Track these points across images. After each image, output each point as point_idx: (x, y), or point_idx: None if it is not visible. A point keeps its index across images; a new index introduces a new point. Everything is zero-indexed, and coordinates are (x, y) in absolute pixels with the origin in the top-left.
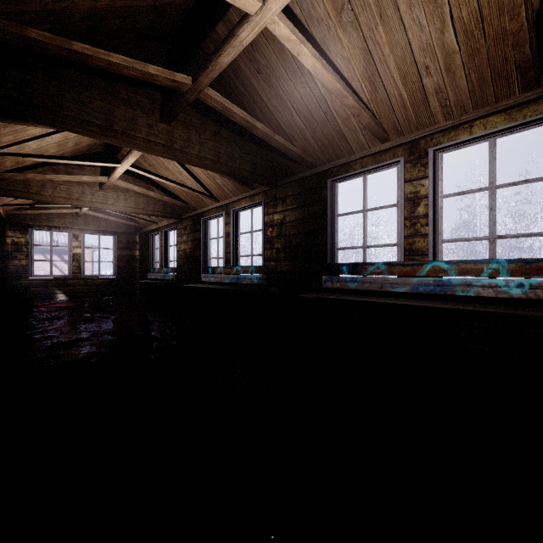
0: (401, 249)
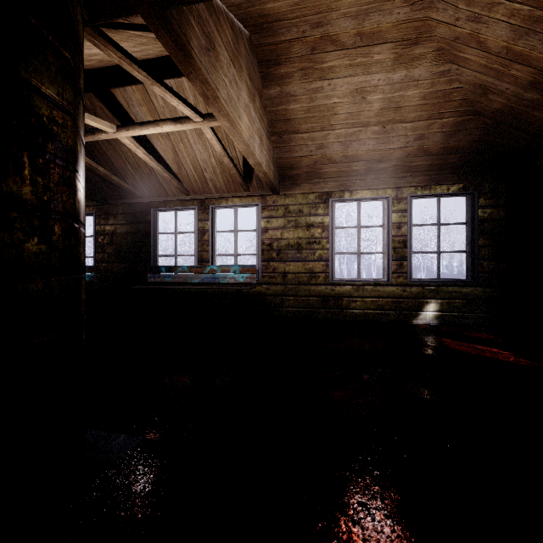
0: (196, 258)
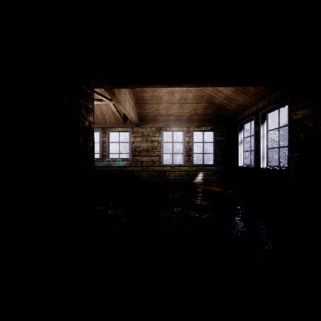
0: (100, 154)
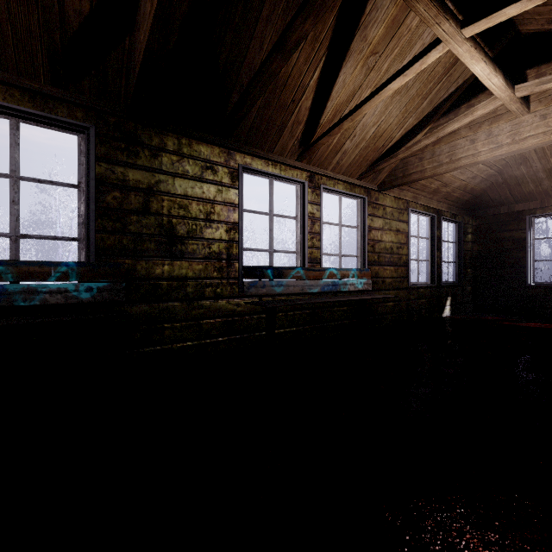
0: (306, 256)
